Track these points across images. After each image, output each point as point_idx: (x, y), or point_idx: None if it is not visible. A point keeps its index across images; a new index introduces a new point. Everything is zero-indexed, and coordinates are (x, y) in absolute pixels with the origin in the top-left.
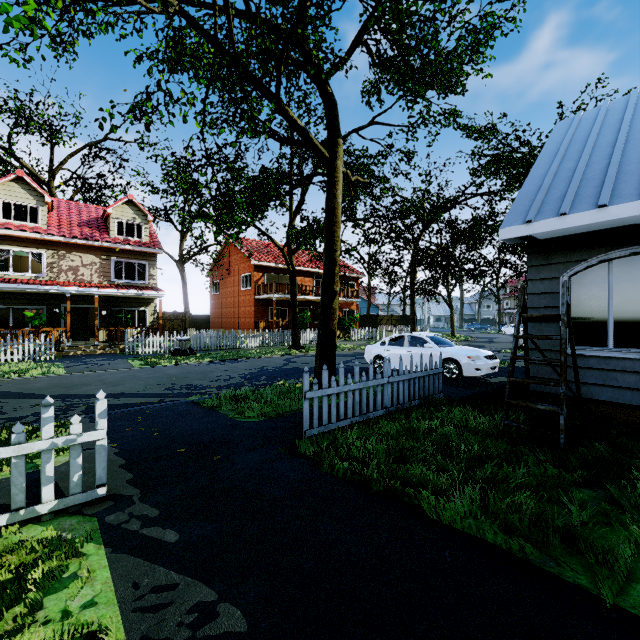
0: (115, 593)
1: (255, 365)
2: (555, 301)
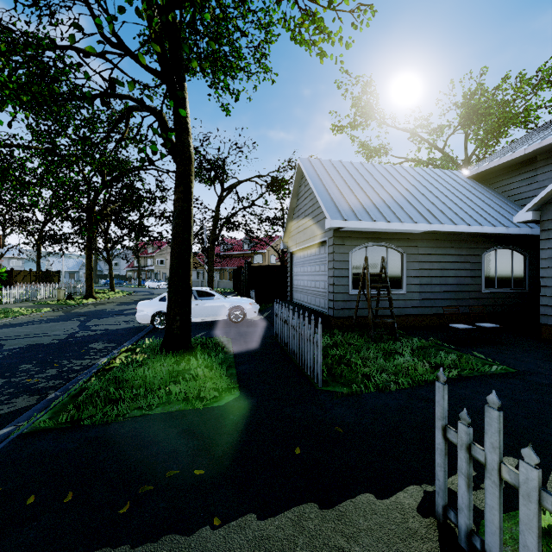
0: None
1: None
2: (347, 266)
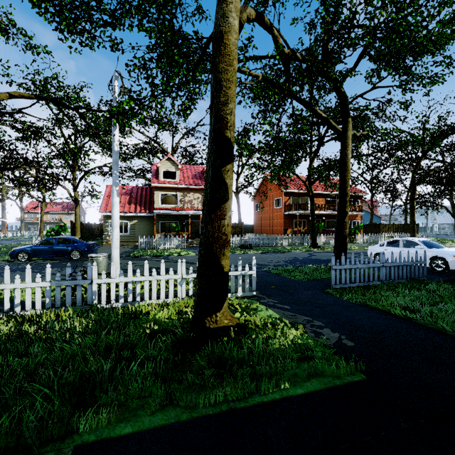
0: (278, 314)
1: (290, 256)
2: None
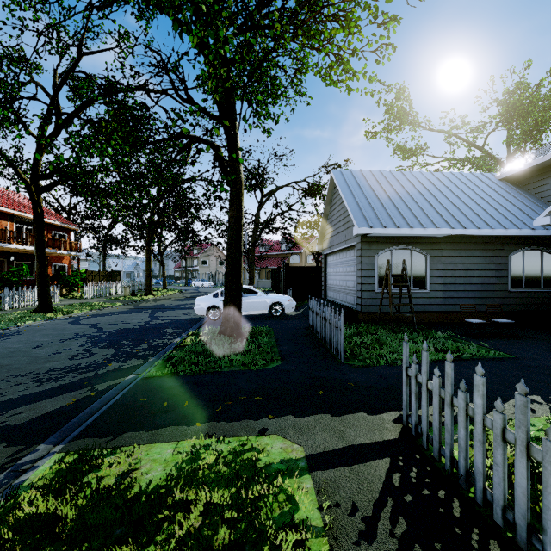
0: None
1: (58, 334)
2: (373, 267)
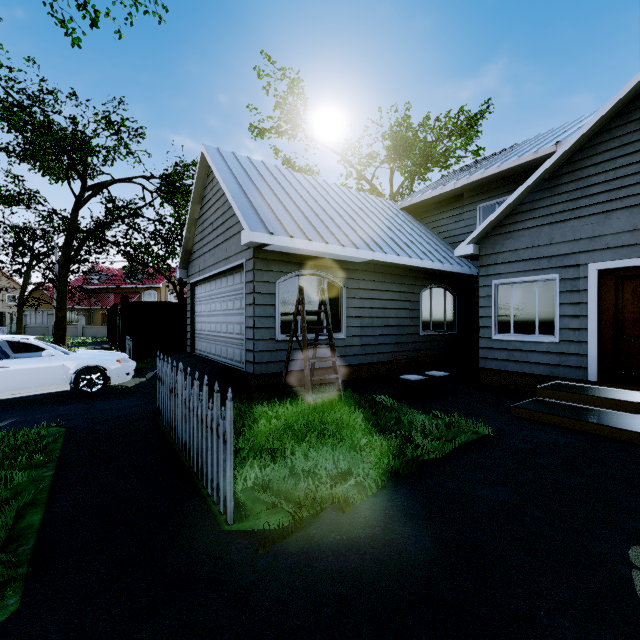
0: None
1: None
2: (273, 300)
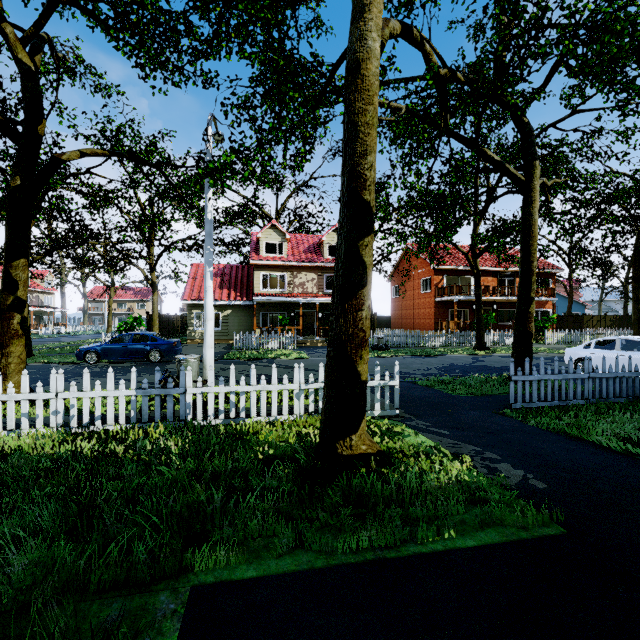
0: (433, 441)
1: (445, 361)
2: None
